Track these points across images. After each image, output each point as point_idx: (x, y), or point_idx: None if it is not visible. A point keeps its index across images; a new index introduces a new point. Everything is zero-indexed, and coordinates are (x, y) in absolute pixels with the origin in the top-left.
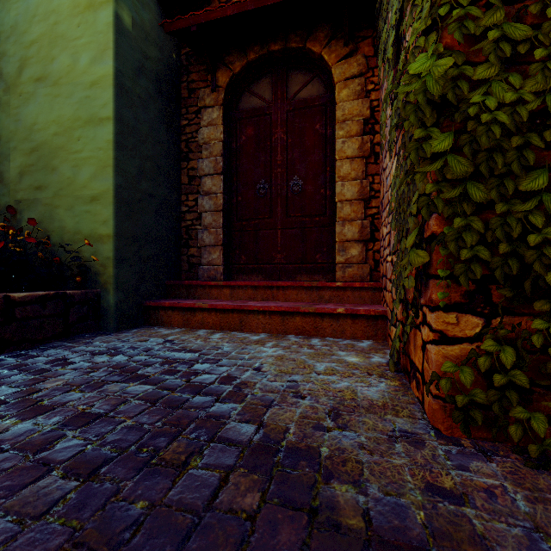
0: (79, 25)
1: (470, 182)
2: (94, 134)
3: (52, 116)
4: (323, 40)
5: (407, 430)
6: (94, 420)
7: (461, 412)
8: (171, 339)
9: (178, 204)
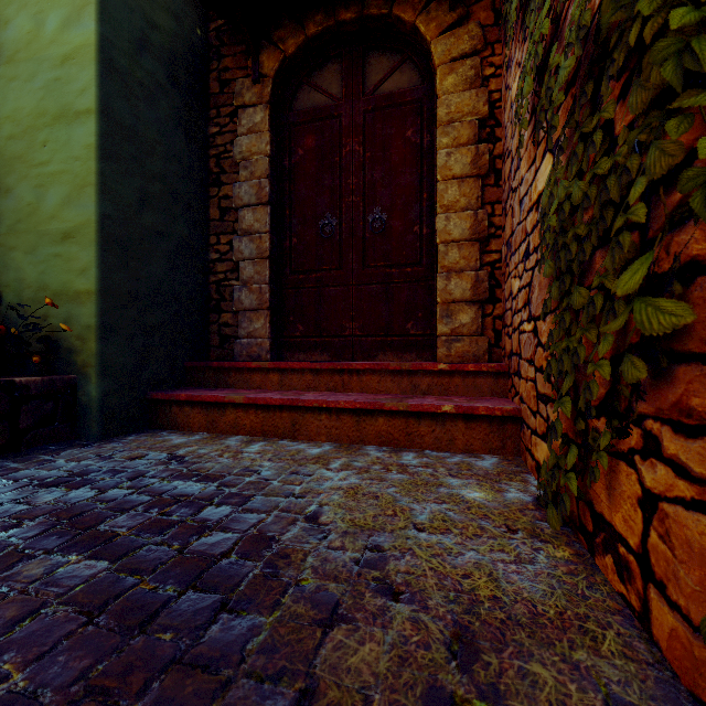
0: None
1: None
2: (67, 136)
3: (6, 110)
4: (418, 3)
5: (638, 705)
6: None
7: None
8: (182, 454)
9: (205, 249)
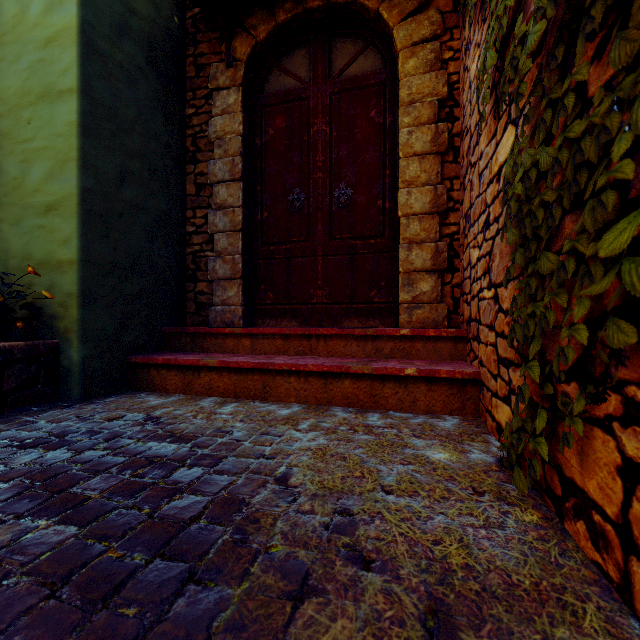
0: None
1: None
2: (50, 114)
3: None
4: None
5: None
6: None
7: None
8: (158, 415)
9: (182, 223)
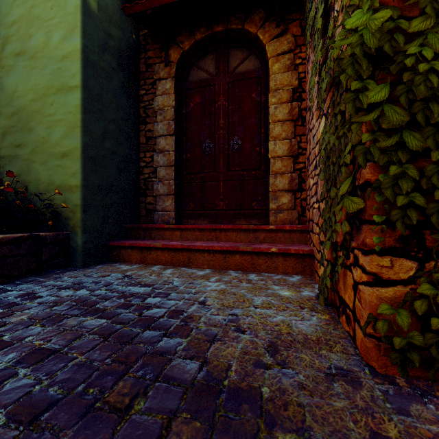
0: (52, 8)
1: (406, 130)
2: (64, 100)
3: (30, 85)
4: (258, 22)
5: (343, 367)
6: (47, 357)
7: (399, 354)
8: (129, 274)
9: (137, 160)
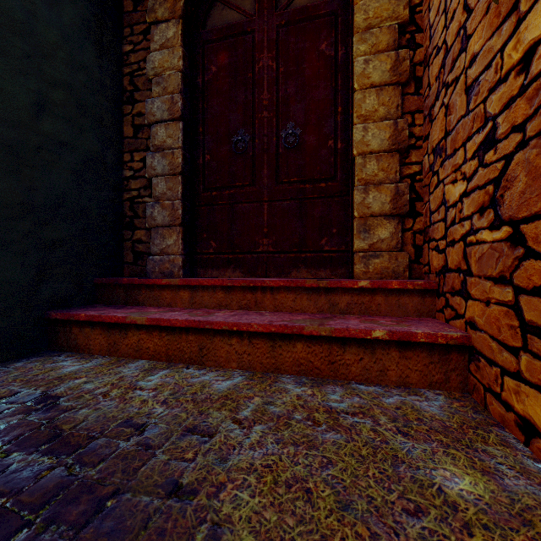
0: None
1: None
2: None
3: None
4: None
5: None
6: None
7: None
8: (58, 393)
9: (120, 167)
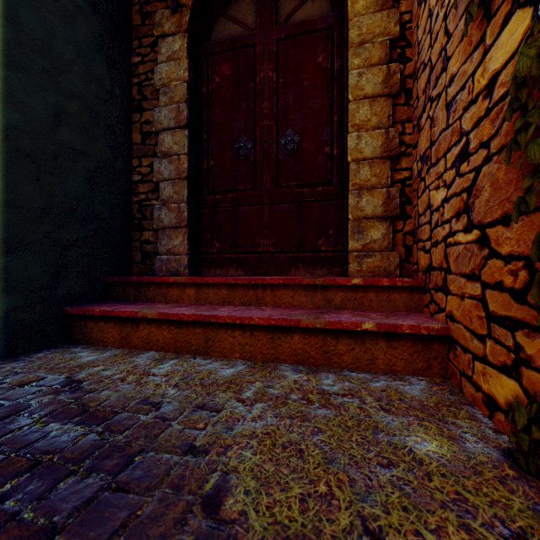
0: None
1: None
2: None
3: None
4: None
5: None
6: None
7: None
8: (81, 378)
9: (128, 172)
